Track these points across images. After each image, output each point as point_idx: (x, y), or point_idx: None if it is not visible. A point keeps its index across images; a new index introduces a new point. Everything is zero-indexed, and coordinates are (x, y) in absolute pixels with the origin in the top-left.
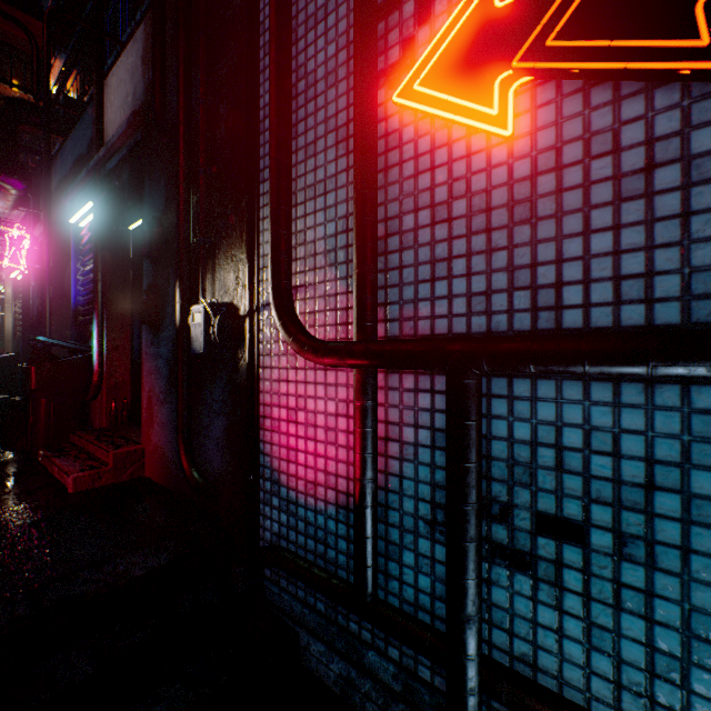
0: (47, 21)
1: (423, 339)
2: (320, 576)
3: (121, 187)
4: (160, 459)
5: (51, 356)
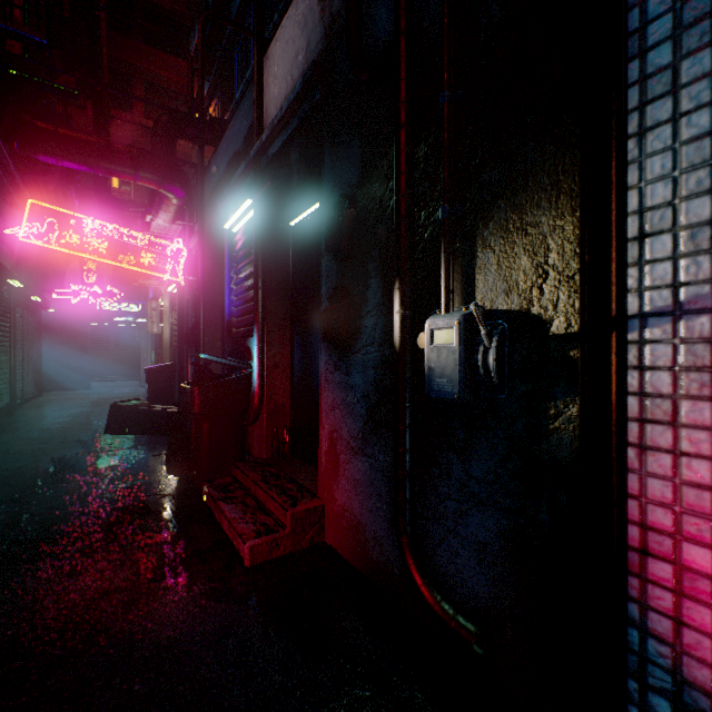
0: (201, 29)
1: None
2: None
3: (287, 171)
4: (350, 529)
5: (212, 375)
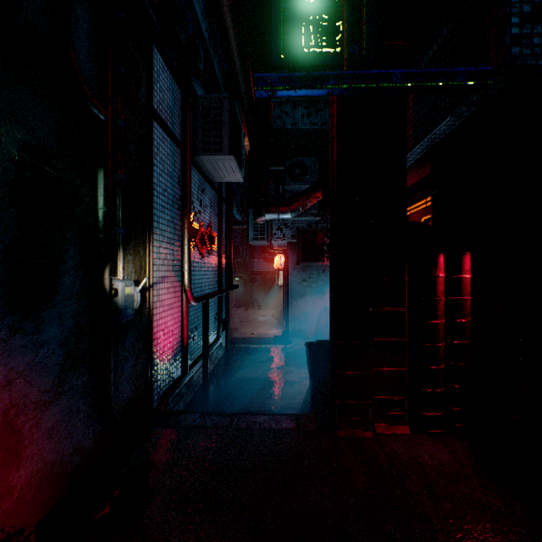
0: None
1: (205, 295)
2: (181, 378)
3: None
4: (44, 484)
5: None
